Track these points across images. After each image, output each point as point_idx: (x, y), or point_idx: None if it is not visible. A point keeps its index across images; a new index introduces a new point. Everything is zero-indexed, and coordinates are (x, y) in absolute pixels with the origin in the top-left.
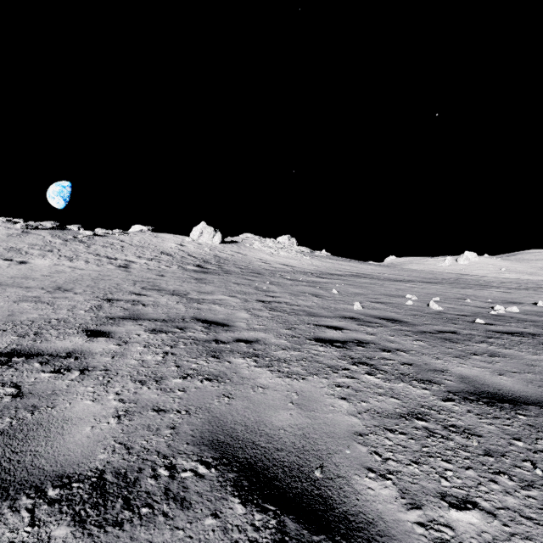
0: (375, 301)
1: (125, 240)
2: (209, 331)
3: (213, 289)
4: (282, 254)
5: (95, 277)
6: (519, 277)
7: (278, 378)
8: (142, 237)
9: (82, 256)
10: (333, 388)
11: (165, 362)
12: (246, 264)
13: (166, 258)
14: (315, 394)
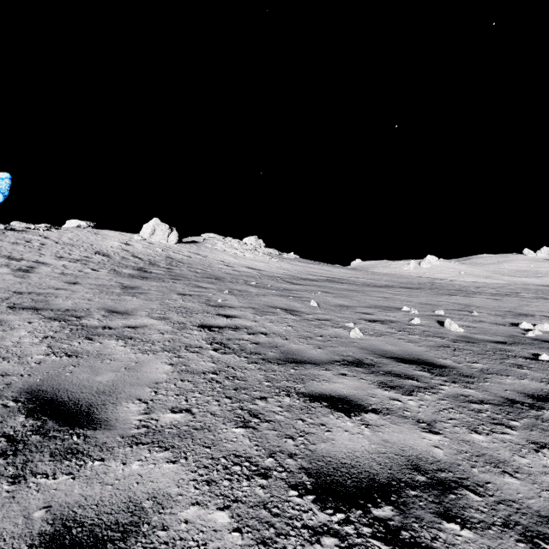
0: (371, 319)
1: (51, 237)
2: None
3: (138, 305)
4: (248, 256)
5: None
6: (477, 280)
7: None
8: (76, 233)
9: None
10: None
11: None
12: (204, 267)
13: (99, 259)
14: None
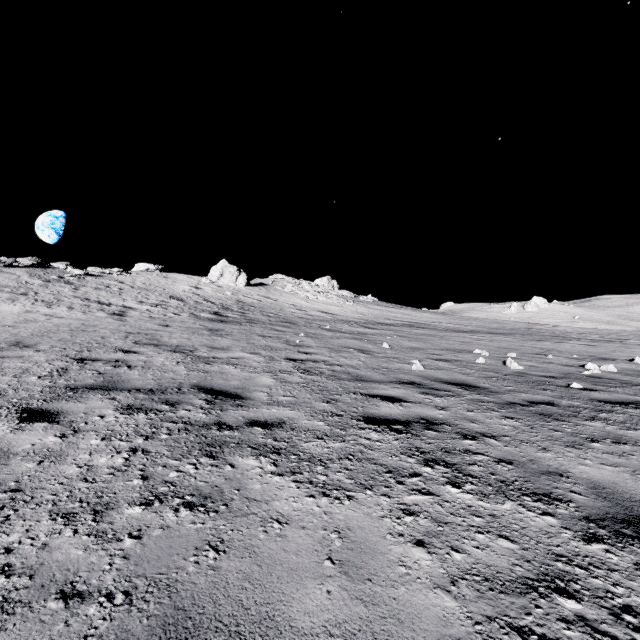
0: (437, 358)
1: (126, 281)
2: (212, 407)
3: (230, 344)
4: (321, 299)
5: (75, 328)
6: (595, 326)
7: (309, 499)
8: (147, 277)
9: (66, 301)
10: (400, 517)
11: (127, 470)
12: (276, 311)
13: (176, 303)
14: (370, 535)
